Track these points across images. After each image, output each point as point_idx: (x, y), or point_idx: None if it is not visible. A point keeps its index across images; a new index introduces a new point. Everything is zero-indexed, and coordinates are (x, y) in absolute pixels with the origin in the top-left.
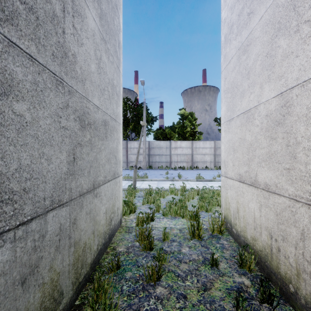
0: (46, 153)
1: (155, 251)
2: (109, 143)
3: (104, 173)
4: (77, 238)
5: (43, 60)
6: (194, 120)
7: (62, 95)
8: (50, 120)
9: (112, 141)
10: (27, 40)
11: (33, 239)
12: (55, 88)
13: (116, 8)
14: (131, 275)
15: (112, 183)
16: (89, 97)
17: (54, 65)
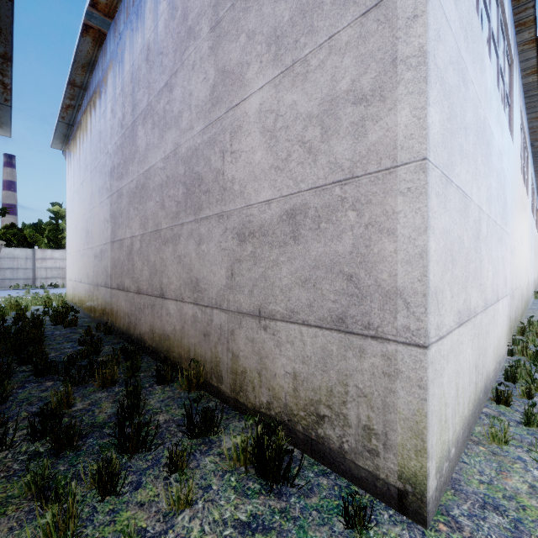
0: None
1: None
2: None
3: None
4: None
5: None
6: None
7: None
8: None
9: None
10: None
11: None
12: None
13: None
14: (13, 314)
15: None
16: None
17: None
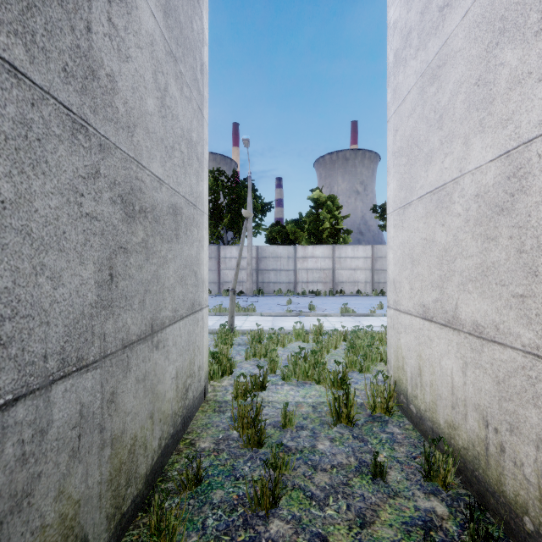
0: (50, 265)
1: (268, 449)
2: (183, 248)
3: (173, 303)
4: (117, 429)
5: (41, 78)
6: (336, 210)
7: (86, 151)
8: (58, 200)
9: (190, 244)
10: (5, 33)
11: (19, 440)
12: (70, 137)
13: (196, 1)
14: (223, 497)
15: (188, 322)
16: (142, 161)
17: (68, 92)
